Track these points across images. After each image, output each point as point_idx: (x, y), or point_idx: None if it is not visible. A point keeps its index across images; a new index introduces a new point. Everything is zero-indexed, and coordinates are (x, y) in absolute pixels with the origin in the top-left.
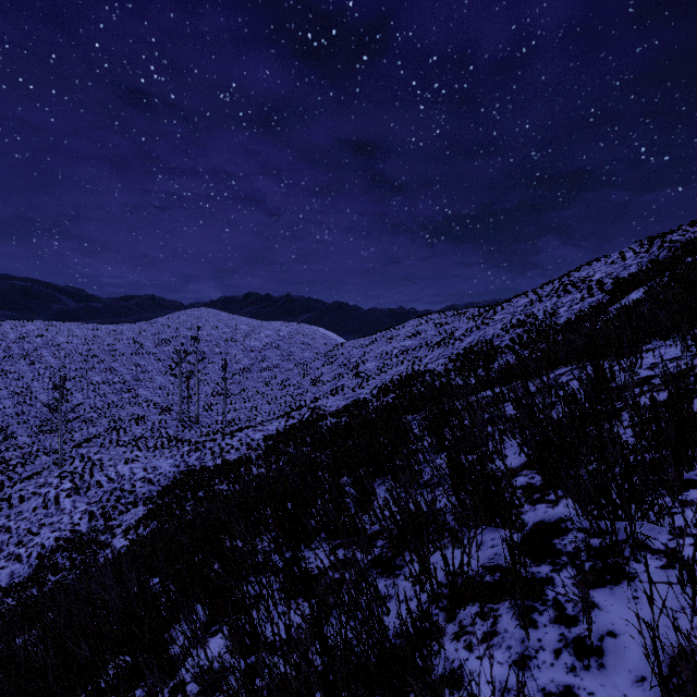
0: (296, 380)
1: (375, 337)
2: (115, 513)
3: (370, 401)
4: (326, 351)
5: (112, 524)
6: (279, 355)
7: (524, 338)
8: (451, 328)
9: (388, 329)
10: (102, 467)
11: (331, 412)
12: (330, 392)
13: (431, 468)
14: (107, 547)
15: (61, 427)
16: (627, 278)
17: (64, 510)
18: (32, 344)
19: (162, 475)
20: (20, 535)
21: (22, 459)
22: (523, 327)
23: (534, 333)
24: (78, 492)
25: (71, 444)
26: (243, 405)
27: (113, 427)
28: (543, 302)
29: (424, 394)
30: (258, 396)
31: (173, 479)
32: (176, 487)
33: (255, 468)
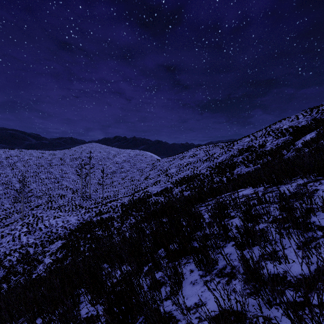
0: (137, 177)
1: (175, 156)
2: (47, 244)
3: (173, 188)
4: (151, 163)
5: (45, 250)
6: (129, 165)
7: (249, 157)
8: (212, 152)
9: (181, 153)
10: (42, 220)
11: (154, 193)
12: (153, 183)
13: (225, 259)
14: (41, 262)
15: (23, 201)
16: (301, 128)
17: (23, 242)
18: (12, 160)
19: (71, 224)
20: (0, 255)
21: (5, 215)
22: (248, 152)
23: (254, 155)
24: (30, 233)
25: (29, 208)
26: (112, 189)
27: (49, 200)
28: (258, 140)
29: (200, 185)
30: (119, 185)
31: (76, 227)
32: (77, 231)
33: (116, 223)
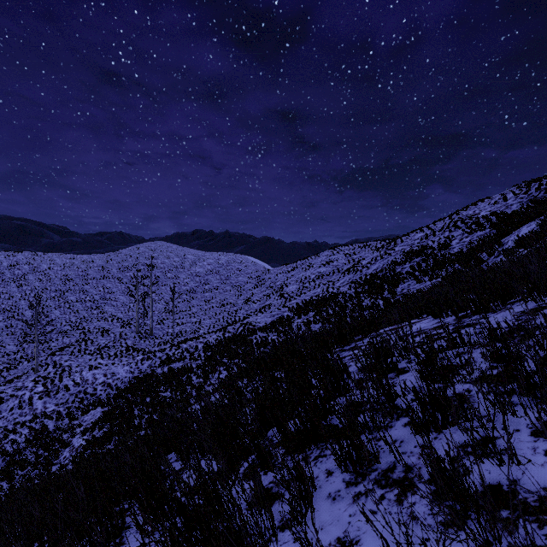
0: (232, 299)
1: (295, 264)
2: (79, 413)
3: (293, 318)
4: (256, 276)
5: (74, 423)
6: (218, 279)
7: (422, 265)
8: (358, 257)
9: (306, 258)
10: (70, 373)
11: (260, 327)
12: (259, 310)
13: (393, 453)
14: (67, 445)
15: (37, 339)
16: (511, 215)
17: (36, 410)
18: (21, 270)
19: (119, 380)
20: None
21: (8, 364)
22: (420, 256)
23: (431, 262)
24: (49, 395)
25: (48, 352)
26: (189, 320)
27: (83, 338)
28: (437, 235)
29: (338, 313)
30: (201, 313)
31: (128, 384)
32: (129, 392)
33: (195, 377)
